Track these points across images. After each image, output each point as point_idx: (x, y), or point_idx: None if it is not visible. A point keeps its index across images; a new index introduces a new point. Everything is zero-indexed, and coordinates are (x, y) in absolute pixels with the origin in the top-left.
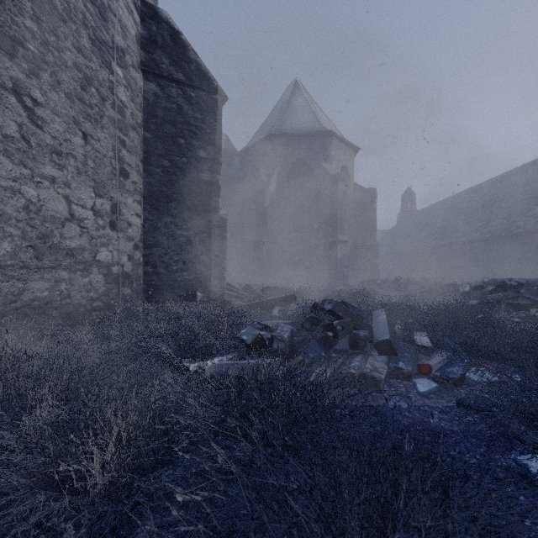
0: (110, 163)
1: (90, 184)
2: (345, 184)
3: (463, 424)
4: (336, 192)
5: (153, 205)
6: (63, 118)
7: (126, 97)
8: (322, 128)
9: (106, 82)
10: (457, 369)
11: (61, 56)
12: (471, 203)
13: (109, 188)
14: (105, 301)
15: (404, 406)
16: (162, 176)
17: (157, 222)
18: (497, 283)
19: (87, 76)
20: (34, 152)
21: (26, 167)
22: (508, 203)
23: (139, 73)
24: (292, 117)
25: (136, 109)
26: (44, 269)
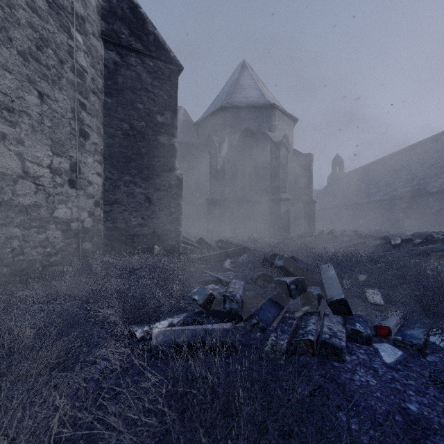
0: (69, 124)
1: (47, 143)
2: (286, 149)
3: None
4: (279, 157)
5: (113, 165)
6: (15, 75)
7: (86, 62)
8: (266, 101)
9: (64, 46)
10: (418, 332)
11: (13, 13)
12: (391, 166)
13: (68, 148)
14: (63, 256)
15: (373, 383)
16: (122, 138)
17: (117, 181)
18: (422, 236)
19: (44, 37)
20: None
21: None
22: (424, 166)
23: (99, 42)
24: (241, 92)
25: (97, 75)
26: None
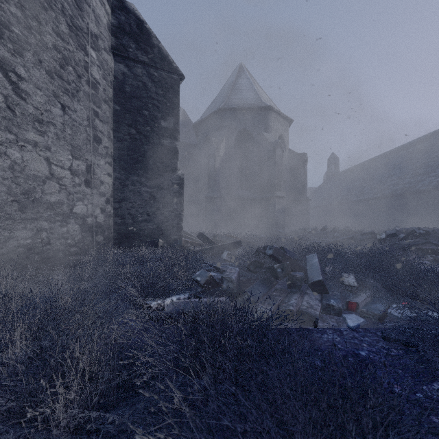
0: (85, 130)
1: (68, 148)
2: (281, 150)
3: (389, 355)
4: (274, 156)
5: (122, 166)
6: (44, 91)
7: (99, 75)
8: (262, 103)
9: (81, 62)
10: (380, 306)
11: (42, 39)
12: (384, 165)
13: (84, 152)
14: (81, 247)
15: (337, 339)
16: (130, 142)
17: (125, 180)
18: (407, 231)
19: (65, 56)
20: (18, 120)
21: (11, 133)
22: (415, 165)
23: (110, 55)
24: (238, 94)
25: (108, 86)
26: (28, 220)
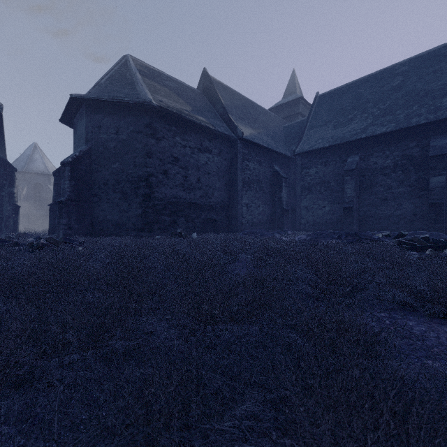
0: None
1: None
2: None
3: None
4: None
5: None
6: None
7: None
8: (48, 172)
9: None
10: None
11: None
12: None
13: None
14: None
15: None
16: None
17: None
18: None
19: None
20: None
21: None
22: None
23: None
24: (34, 164)
25: None
26: None
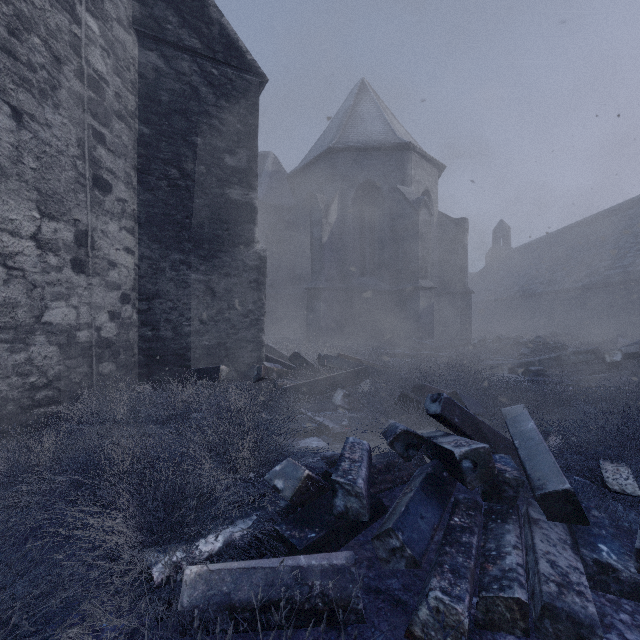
0: (73, 166)
1: (29, 196)
2: (428, 212)
3: None
4: (417, 223)
5: (154, 236)
6: None
7: (106, 66)
8: (397, 139)
9: (64, 34)
10: None
11: None
12: (585, 237)
13: (71, 206)
14: (62, 387)
15: None
16: (168, 192)
17: (160, 261)
18: None
19: (23, 14)
20: None
21: None
22: None
23: (130, 35)
24: (358, 126)
25: (125, 89)
26: None
